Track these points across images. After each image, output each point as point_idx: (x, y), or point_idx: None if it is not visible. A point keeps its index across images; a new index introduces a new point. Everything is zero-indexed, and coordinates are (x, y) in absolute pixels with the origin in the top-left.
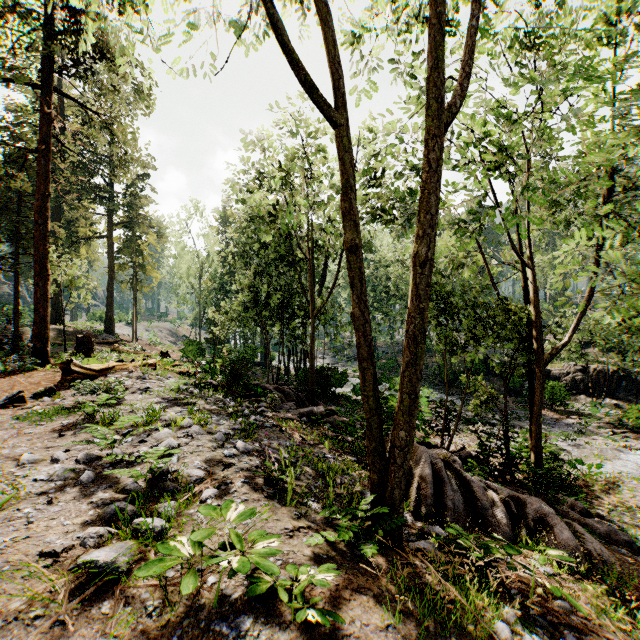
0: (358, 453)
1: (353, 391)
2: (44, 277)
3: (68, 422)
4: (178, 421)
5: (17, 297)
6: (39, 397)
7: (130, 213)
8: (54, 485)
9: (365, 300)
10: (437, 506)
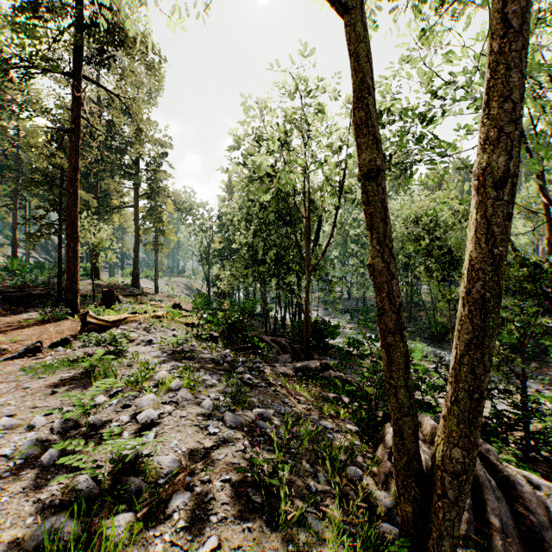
0: (359, 421)
1: (345, 343)
2: (74, 239)
3: (67, 376)
4: (166, 383)
5: (60, 257)
6: (55, 346)
7: (152, 186)
8: (13, 465)
9: (390, 246)
10: (476, 519)
